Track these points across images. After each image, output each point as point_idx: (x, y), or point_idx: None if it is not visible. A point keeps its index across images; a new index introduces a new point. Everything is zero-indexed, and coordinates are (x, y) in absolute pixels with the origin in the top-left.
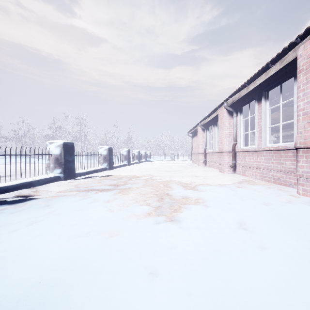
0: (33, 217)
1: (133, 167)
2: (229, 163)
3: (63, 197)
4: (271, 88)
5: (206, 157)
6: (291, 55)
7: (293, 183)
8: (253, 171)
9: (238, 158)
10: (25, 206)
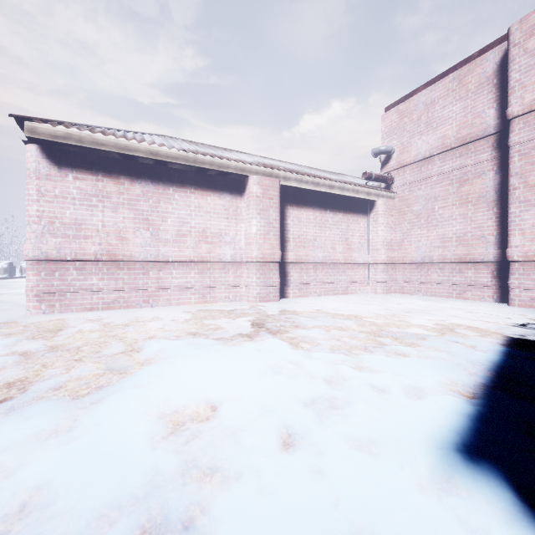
0: None
1: None
2: None
3: None
4: None
5: None
6: None
7: None
8: None
9: None
10: None
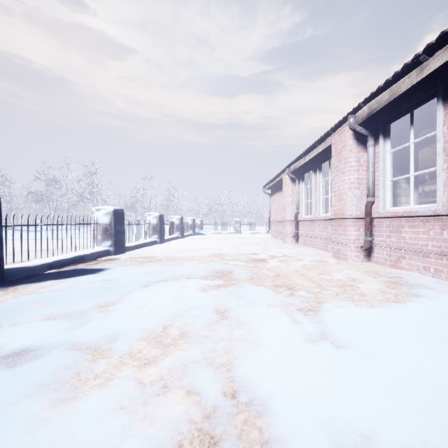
0: None
1: (168, 246)
2: (359, 242)
3: None
4: None
5: (297, 228)
6: None
7: None
8: (427, 261)
9: (377, 230)
10: None
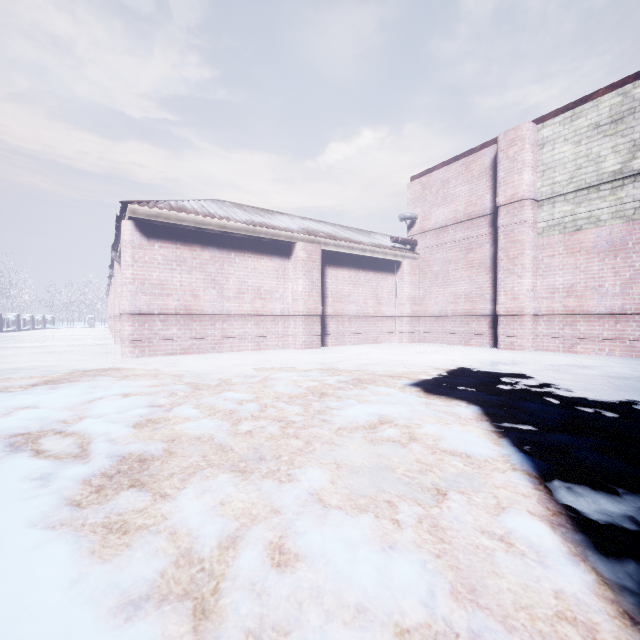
0: None
1: (26, 332)
2: None
3: None
4: None
5: None
6: None
7: None
8: None
9: None
10: None
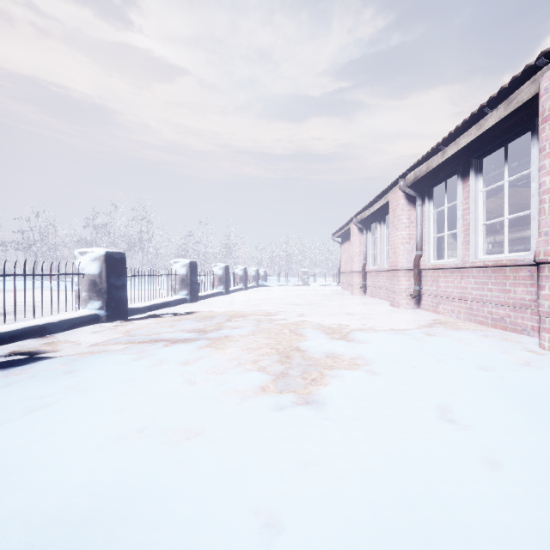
0: (37, 396)
1: (234, 297)
2: (409, 291)
3: (101, 355)
4: (487, 153)
5: (365, 279)
6: (528, 91)
7: (529, 327)
8: (453, 305)
9: (424, 280)
10: (26, 374)
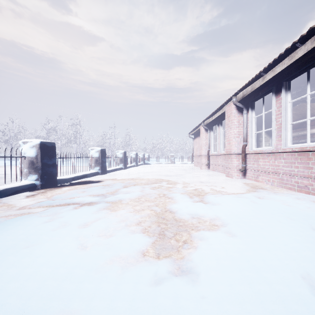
0: None
1: (129, 171)
2: (239, 167)
3: (21, 218)
4: (294, 76)
5: (209, 160)
6: None
7: None
8: (269, 177)
9: (248, 161)
10: None
